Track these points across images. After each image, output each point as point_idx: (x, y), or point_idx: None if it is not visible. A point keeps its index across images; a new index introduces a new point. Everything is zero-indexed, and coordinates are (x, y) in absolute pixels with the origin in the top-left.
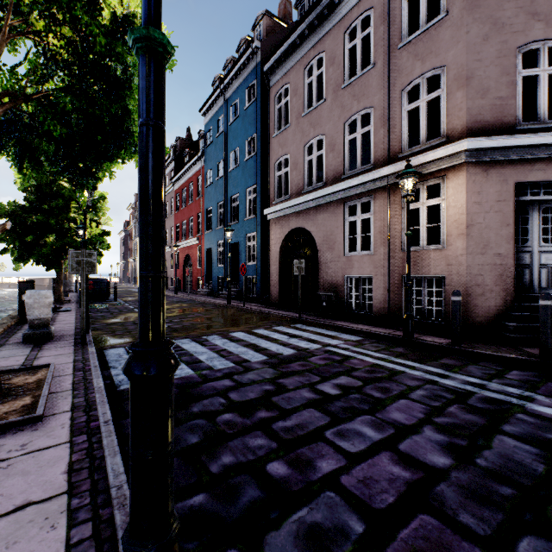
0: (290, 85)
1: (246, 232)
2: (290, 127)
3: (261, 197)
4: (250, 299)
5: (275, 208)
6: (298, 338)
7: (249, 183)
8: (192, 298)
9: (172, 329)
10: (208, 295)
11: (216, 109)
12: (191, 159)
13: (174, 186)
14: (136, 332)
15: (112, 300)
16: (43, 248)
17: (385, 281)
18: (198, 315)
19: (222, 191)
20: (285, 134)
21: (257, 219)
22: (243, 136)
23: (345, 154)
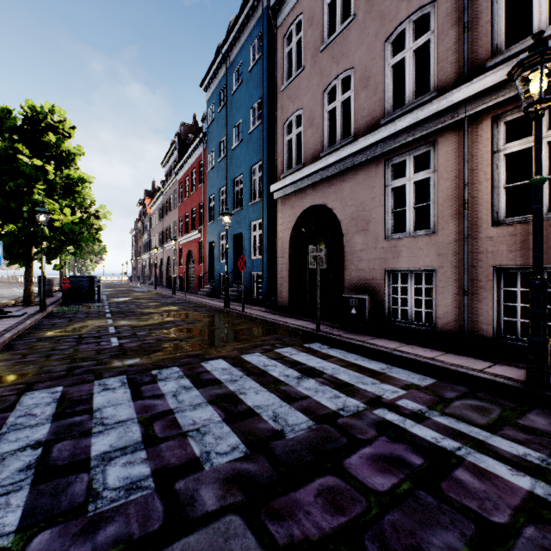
0: (303, 15)
1: (250, 220)
2: (303, 71)
3: (268, 174)
4: (255, 301)
5: (284, 181)
6: (317, 378)
7: (254, 159)
8: (189, 300)
9: (121, 350)
10: (209, 295)
11: (218, 80)
12: (192, 142)
13: (177, 176)
14: (58, 357)
15: (97, 301)
16: (1, 239)
17: (458, 277)
18: (179, 324)
19: (224, 174)
20: (297, 83)
21: (263, 202)
22: (247, 104)
23: (386, 88)
